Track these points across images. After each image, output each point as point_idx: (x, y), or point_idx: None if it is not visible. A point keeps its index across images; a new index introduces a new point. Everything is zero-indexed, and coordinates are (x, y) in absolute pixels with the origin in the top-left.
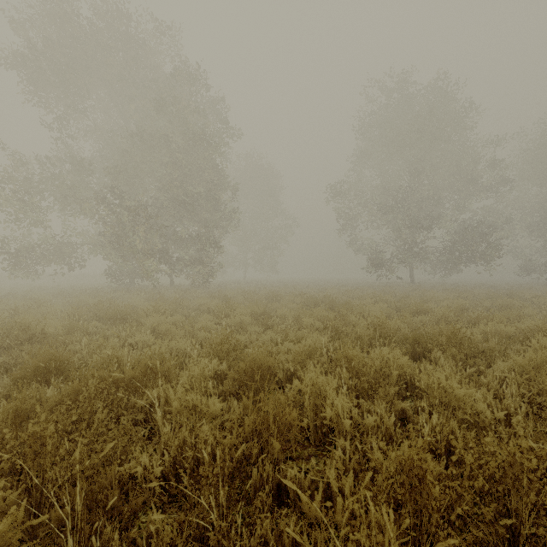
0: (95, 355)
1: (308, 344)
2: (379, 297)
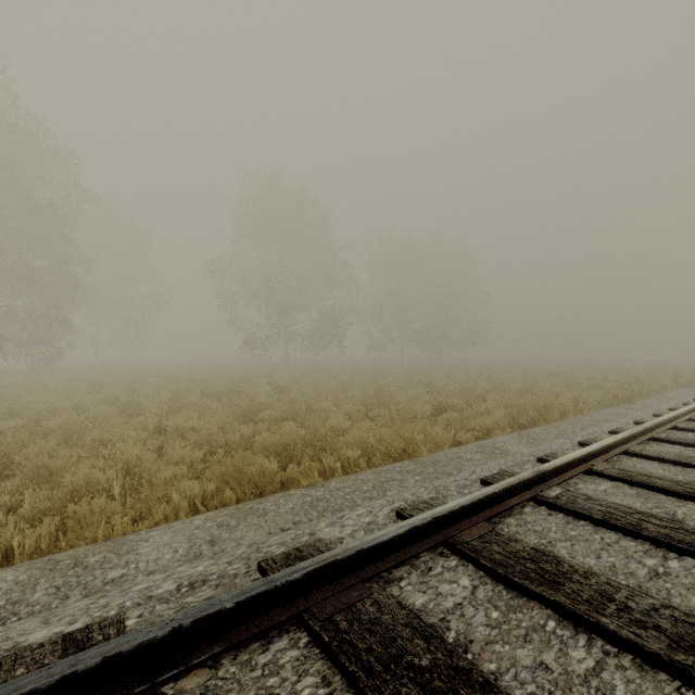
0: (30, 410)
1: (160, 398)
2: (230, 374)
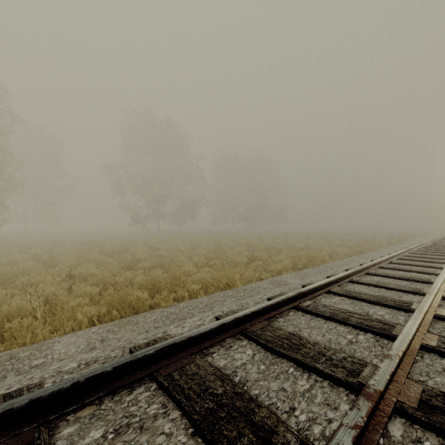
0: None
1: (70, 256)
2: (120, 240)
